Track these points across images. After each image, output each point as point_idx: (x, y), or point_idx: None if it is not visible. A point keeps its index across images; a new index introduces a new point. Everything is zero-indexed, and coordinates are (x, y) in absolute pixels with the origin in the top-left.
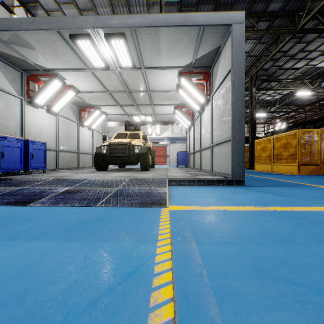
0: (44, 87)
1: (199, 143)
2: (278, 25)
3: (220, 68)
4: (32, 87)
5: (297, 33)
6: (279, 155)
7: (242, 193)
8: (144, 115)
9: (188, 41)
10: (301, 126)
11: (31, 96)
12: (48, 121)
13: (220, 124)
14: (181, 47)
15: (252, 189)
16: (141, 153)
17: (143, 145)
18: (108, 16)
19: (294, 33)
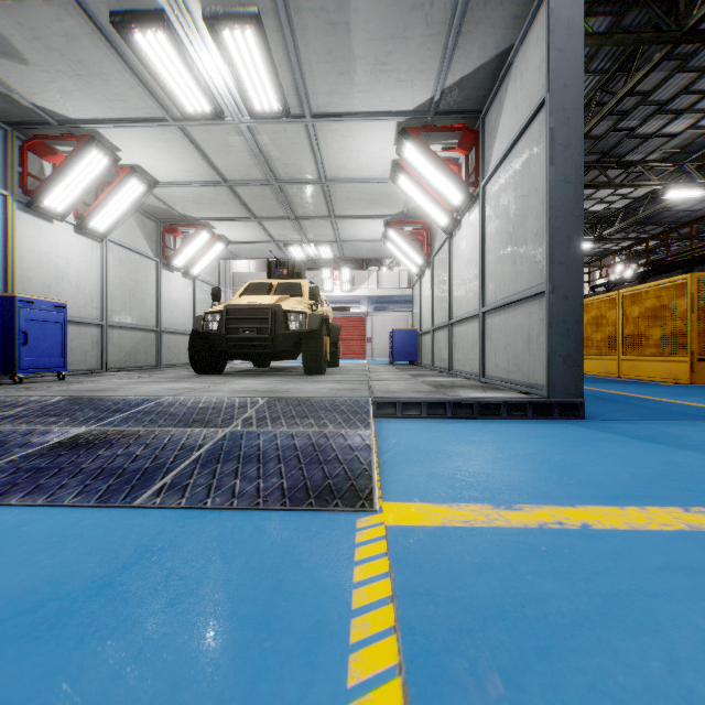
0: (65, 168)
1: (445, 306)
2: (633, 26)
3: (508, 108)
4: (37, 168)
5: (682, 41)
6: (639, 337)
7: (594, 446)
8: (314, 243)
9: (425, 33)
10: (681, 270)
11: (32, 190)
12: (81, 253)
13: (510, 255)
14: (408, 54)
15: (612, 429)
16: (305, 331)
17: (310, 311)
18: None
19: (675, 41)
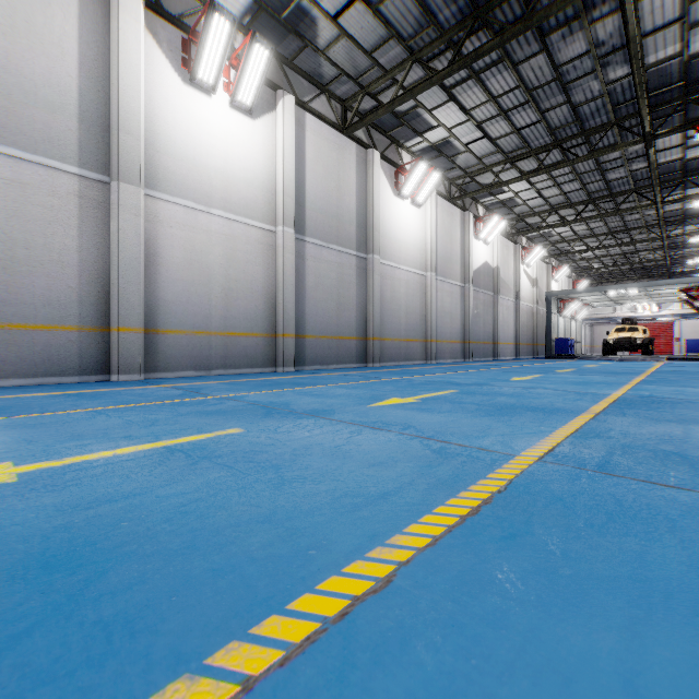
0: (570, 306)
1: None
2: None
3: None
4: (559, 305)
5: None
6: None
7: None
8: (637, 302)
9: (680, 284)
10: None
11: (561, 312)
12: (562, 323)
13: None
14: (676, 285)
15: None
16: (642, 344)
17: (643, 337)
18: (629, 284)
19: None
